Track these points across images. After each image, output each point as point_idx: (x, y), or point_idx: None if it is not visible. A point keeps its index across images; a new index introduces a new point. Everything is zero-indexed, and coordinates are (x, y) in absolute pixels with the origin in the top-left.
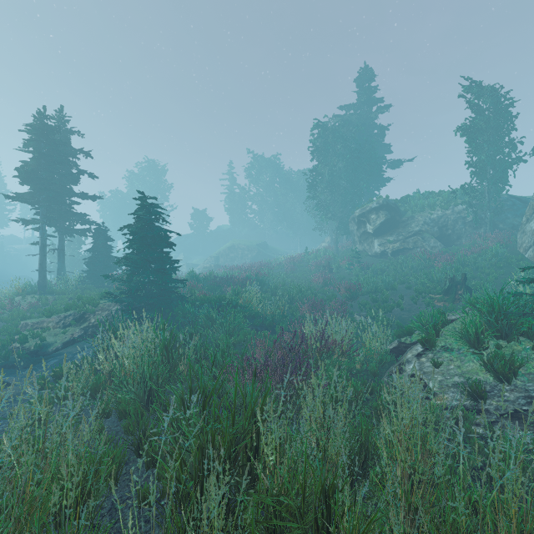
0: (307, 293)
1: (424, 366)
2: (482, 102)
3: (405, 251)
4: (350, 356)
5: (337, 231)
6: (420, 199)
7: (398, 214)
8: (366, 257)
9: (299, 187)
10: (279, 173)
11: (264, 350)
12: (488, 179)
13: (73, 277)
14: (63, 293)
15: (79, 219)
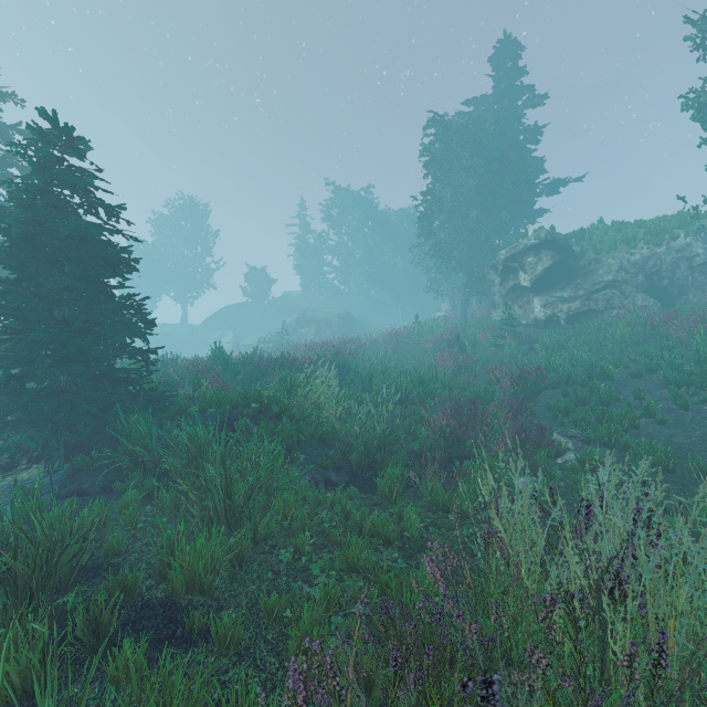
0: (434, 386)
1: None
2: None
3: (590, 315)
4: None
5: (465, 289)
6: (606, 233)
7: (572, 256)
8: (518, 328)
9: (400, 233)
10: (372, 215)
11: None
12: None
13: None
14: None
15: None
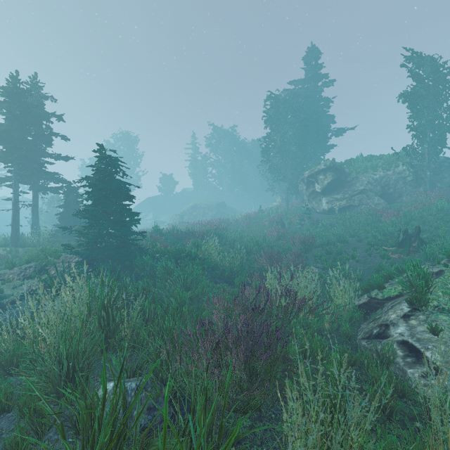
0: (263, 245)
1: (416, 331)
2: (422, 71)
3: (351, 208)
4: (318, 314)
5: (288, 191)
6: (363, 162)
7: (343, 175)
8: (315, 214)
9: (253, 154)
10: (236, 143)
11: (223, 308)
12: (428, 142)
13: (45, 231)
14: (34, 245)
15: (52, 178)
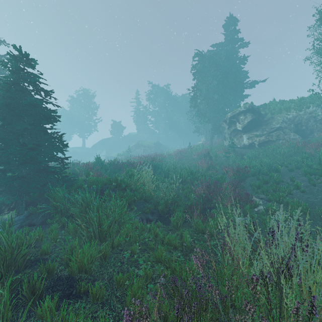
0: (197, 175)
1: None
2: None
3: (269, 143)
4: None
5: (212, 131)
6: (276, 105)
7: (261, 116)
8: (236, 148)
9: (182, 105)
10: (169, 97)
11: None
12: None
13: None
14: None
15: None
